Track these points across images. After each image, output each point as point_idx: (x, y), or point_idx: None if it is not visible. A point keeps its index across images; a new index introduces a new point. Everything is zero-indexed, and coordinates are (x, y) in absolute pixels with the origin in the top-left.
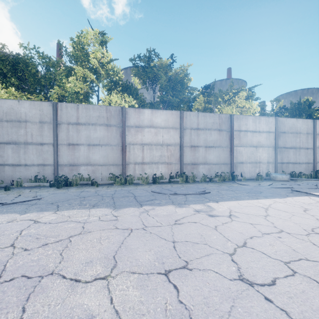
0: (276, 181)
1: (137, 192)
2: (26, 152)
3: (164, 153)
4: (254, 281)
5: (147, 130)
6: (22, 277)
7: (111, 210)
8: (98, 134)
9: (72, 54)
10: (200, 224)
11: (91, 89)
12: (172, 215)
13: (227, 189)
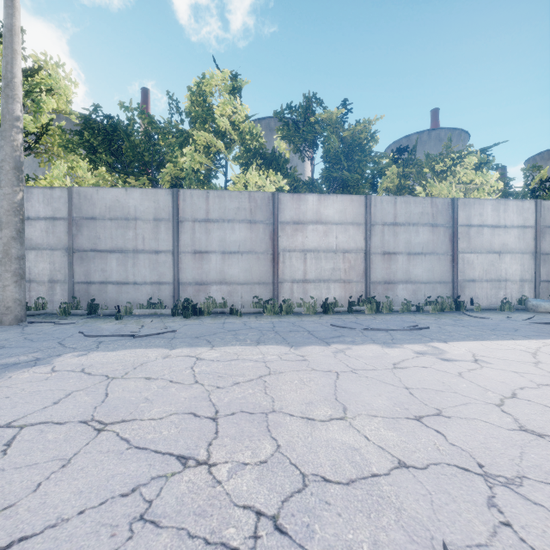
0: (540, 313)
1: (307, 325)
2: (136, 264)
3: (338, 265)
4: (544, 433)
5: (311, 228)
6: (243, 412)
7: (288, 347)
8: (238, 235)
9: (189, 112)
10: (433, 369)
11: (215, 164)
12: (383, 356)
13: (453, 324)
